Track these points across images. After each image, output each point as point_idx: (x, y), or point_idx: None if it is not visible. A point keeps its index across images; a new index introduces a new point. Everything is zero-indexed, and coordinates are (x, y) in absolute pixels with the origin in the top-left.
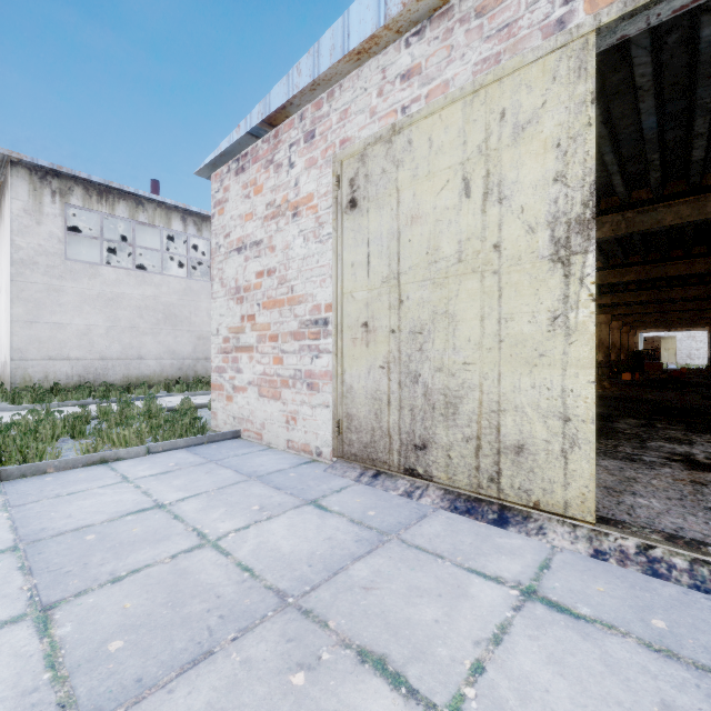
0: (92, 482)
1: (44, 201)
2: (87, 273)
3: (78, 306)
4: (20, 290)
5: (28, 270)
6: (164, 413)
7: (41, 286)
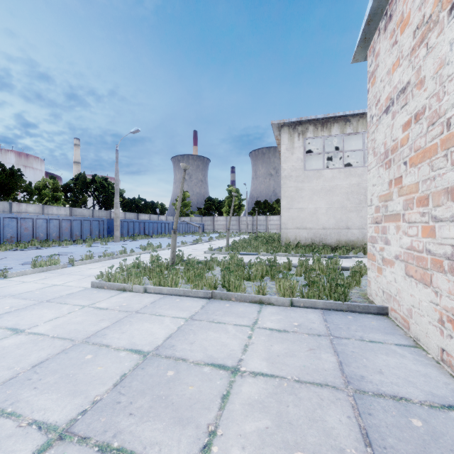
0: (237, 318)
1: (295, 141)
2: (315, 176)
3: (310, 197)
4: (284, 192)
5: (287, 181)
6: (343, 271)
7: (293, 188)
